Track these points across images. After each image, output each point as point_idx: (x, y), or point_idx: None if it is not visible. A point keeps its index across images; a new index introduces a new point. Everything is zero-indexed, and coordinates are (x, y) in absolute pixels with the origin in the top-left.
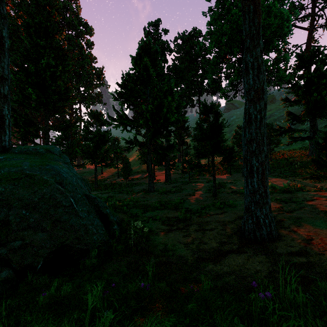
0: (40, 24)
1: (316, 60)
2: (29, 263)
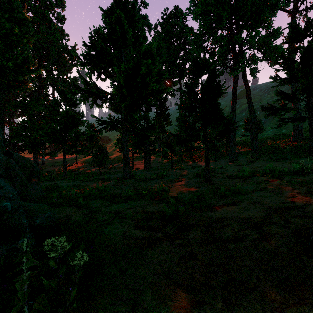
0: None
1: None
2: None
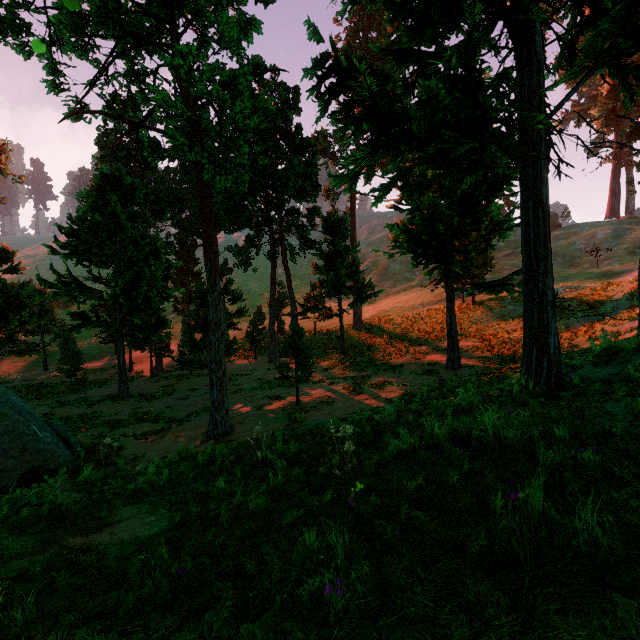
0: None
1: (338, 232)
2: (5, 484)
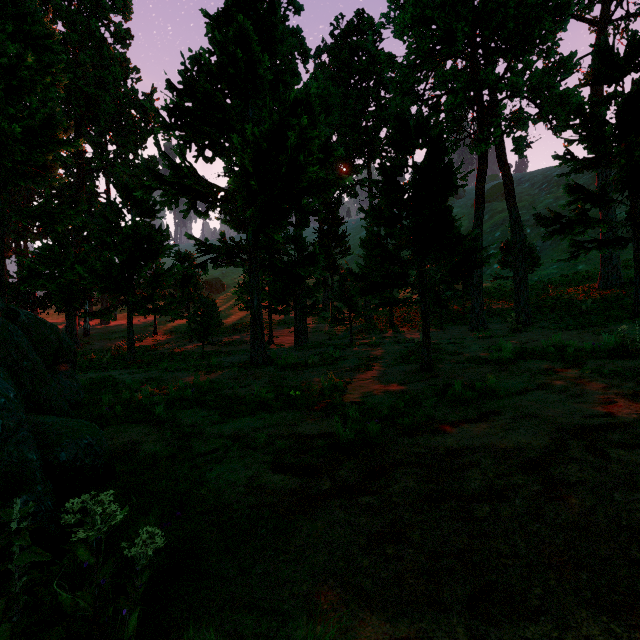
0: None
1: None
2: None
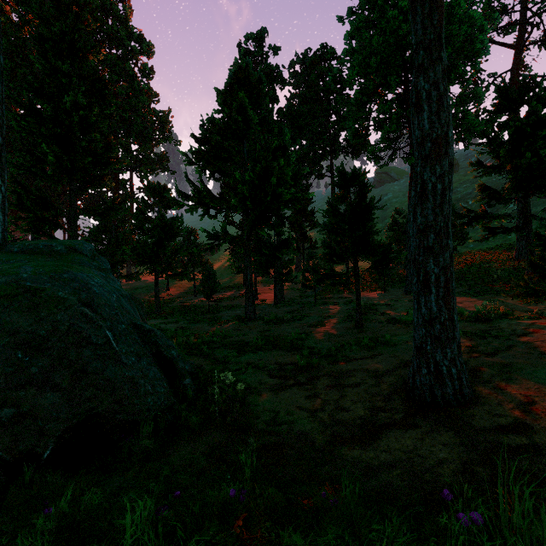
0: (62, 35)
1: (530, 97)
2: (29, 449)
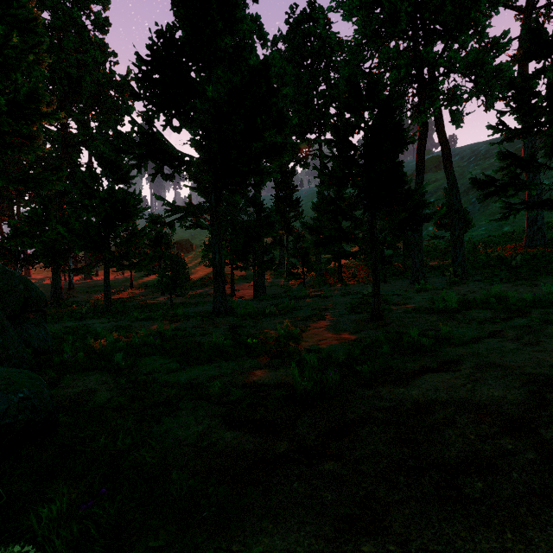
0: None
1: None
2: None
